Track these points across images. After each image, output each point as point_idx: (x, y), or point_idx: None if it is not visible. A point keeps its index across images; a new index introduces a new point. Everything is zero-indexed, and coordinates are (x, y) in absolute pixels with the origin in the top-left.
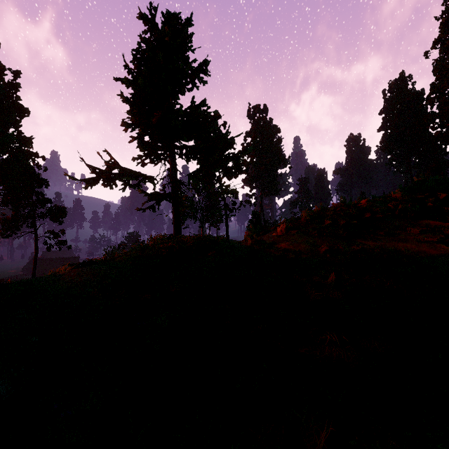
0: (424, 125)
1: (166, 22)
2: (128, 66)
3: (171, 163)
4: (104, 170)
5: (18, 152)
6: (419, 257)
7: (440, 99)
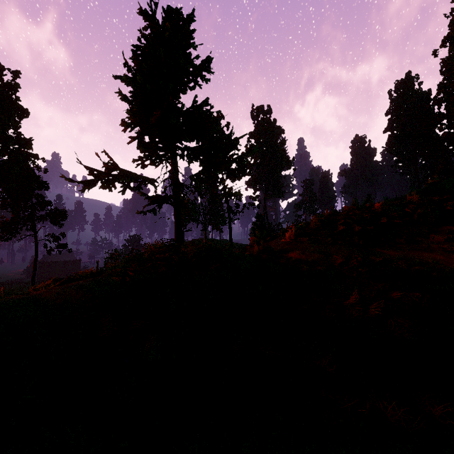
0: (431, 126)
1: (167, 17)
2: (127, 63)
3: (172, 164)
4: (103, 172)
5: (17, 154)
6: (452, 270)
7: (448, 100)
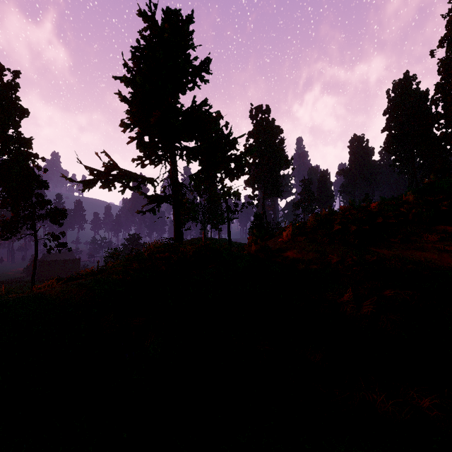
0: (429, 126)
1: (166, 19)
2: (127, 64)
3: (171, 164)
4: (103, 172)
5: (17, 153)
6: (443, 269)
7: (446, 100)
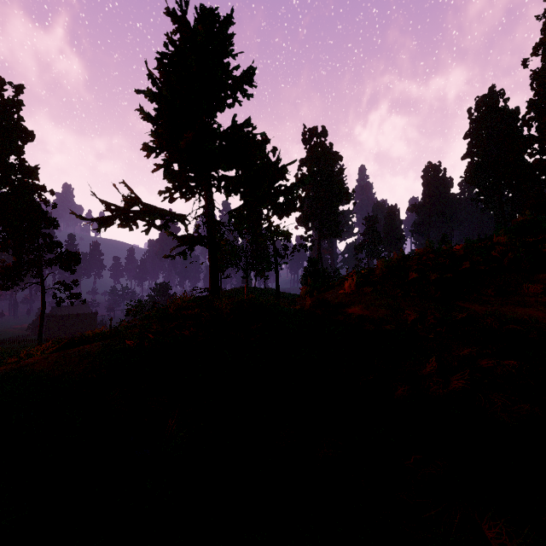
0: (520, 152)
1: (200, 19)
2: (151, 75)
3: (207, 198)
4: (122, 207)
5: (21, 185)
6: None
7: (540, 120)
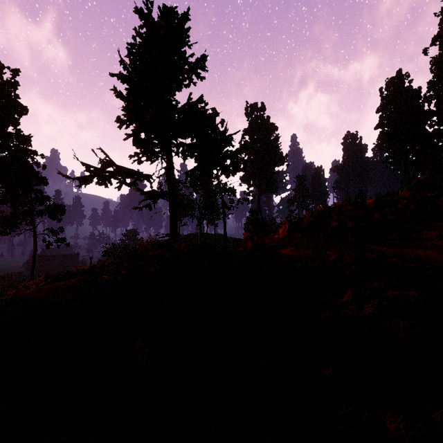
0: (421, 123)
1: (163, 16)
2: (123, 61)
3: (168, 160)
4: (99, 168)
5: (17, 150)
6: None
7: (438, 97)
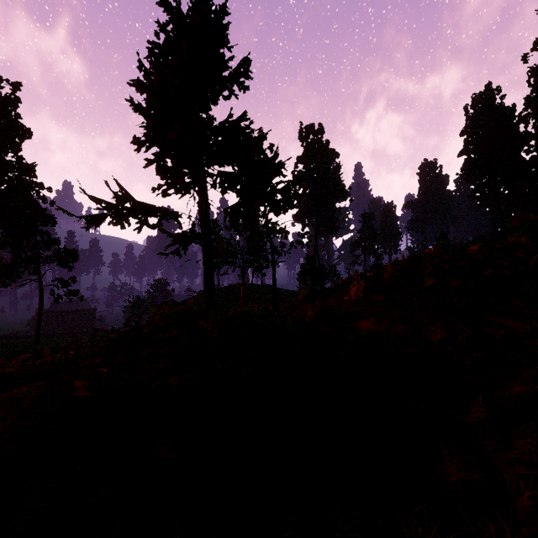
0: (517, 149)
1: (195, 9)
2: (144, 67)
3: (201, 194)
4: (112, 205)
5: (18, 182)
6: None
7: (537, 116)
